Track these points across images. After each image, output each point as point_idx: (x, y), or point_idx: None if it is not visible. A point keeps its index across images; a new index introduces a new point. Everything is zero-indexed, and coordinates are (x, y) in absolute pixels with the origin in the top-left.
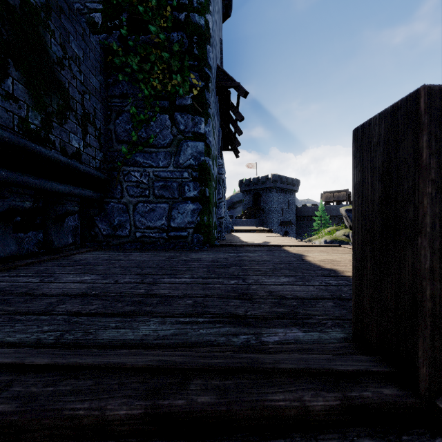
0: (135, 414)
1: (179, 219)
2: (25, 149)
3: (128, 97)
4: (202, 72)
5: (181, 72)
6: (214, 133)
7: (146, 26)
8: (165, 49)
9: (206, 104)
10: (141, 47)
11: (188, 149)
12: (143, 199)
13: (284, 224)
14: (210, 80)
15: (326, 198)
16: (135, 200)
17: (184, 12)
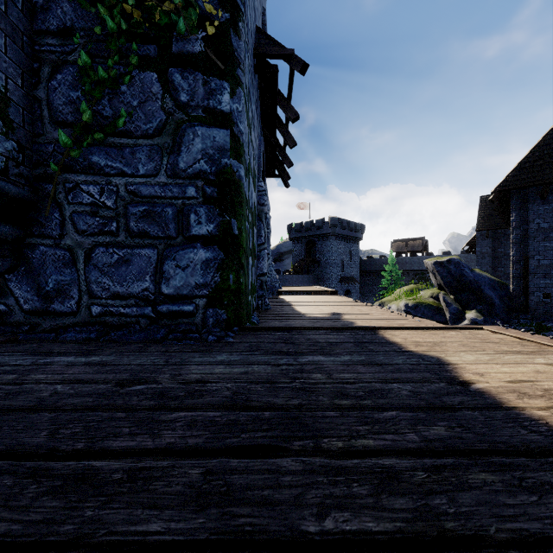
0: None
1: (177, 279)
2: None
3: (74, 35)
4: None
5: None
6: (250, 129)
7: None
8: None
9: (233, 58)
10: None
11: (197, 141)
12: (107, 240)
13: (345, 281)
14: (240, 16)
15: (397, 248)
16: (88, 241)
17: None
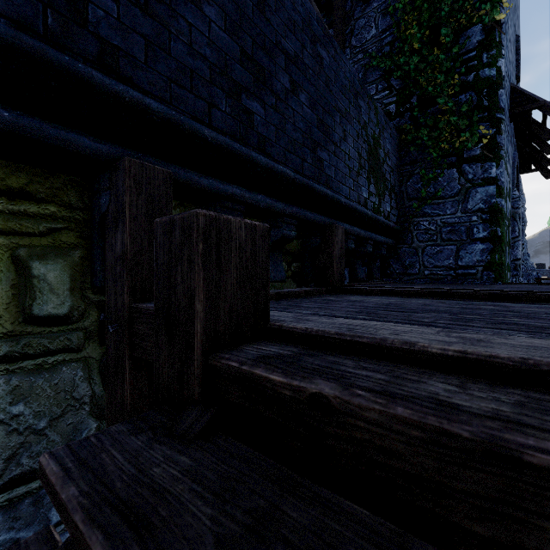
0: (485, 294)
1: (466, 258)
2: (375, 219)
3: (417, 163)
4: (492, 120)
5: (469, 129)
6: (507, 168)
7: (434, 99)
8: (453, 114)
9: (498, 148)
10: (430, 120)
11: (477, 195)
12: (431, 243)
13: None
14: (502, 122)
15: None
16: (423, 244)
17: (472, 73)
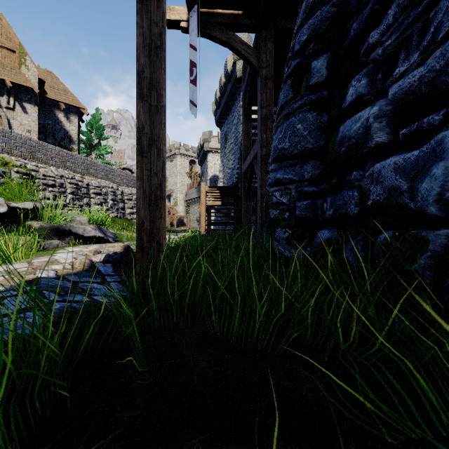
0: None
1: None
2: None
3: None
4: None
5: None
6: None
7: None
8: None
9: None
10: None
11: None
12: None
13: None
14: None
15: None
16: None
17: None
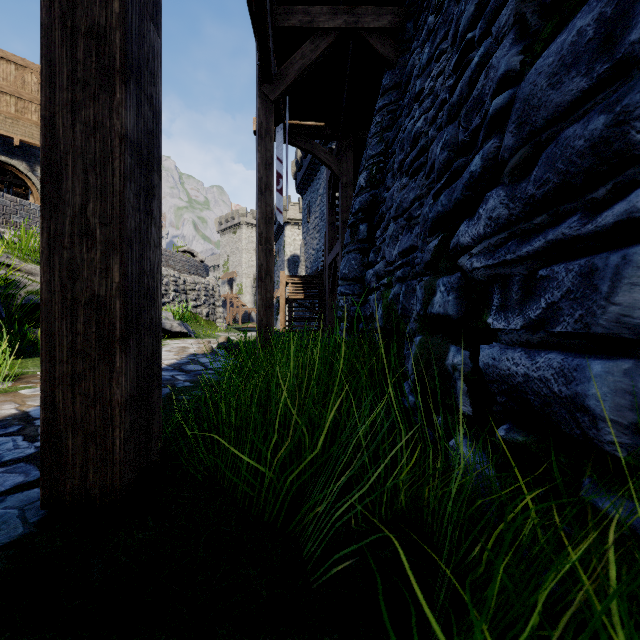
0: None
1: None
2: None
3: None
4: None
5: None
6: None
7: None
8: None
9: None
10: None
11: None
12: None
13: None
14: None
15: None
16: None
17: None
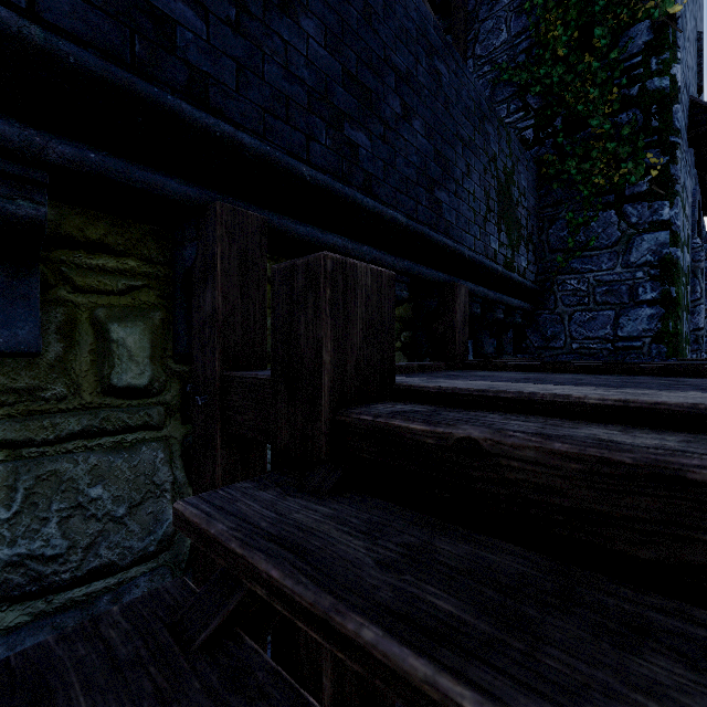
0: (654, 368)
1: (629, 327)
2: (507, 277)
3: (562, 203)
4: (664, 146)
5: (632, 157)
6: (684, 208)
7: (585, 121)
8: (610, 139)
9: (672, 182)
10: (580, 148)
11: (643, 244)
12: (581, 308)
13: None
14: (677, 148)
15: None
16: (570, 310)
17: (636, 85)
